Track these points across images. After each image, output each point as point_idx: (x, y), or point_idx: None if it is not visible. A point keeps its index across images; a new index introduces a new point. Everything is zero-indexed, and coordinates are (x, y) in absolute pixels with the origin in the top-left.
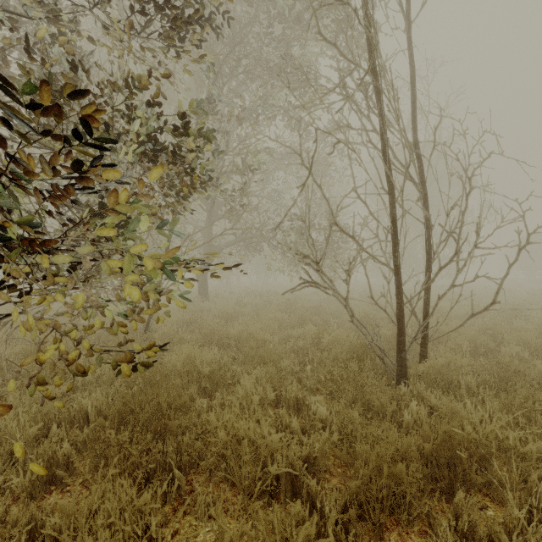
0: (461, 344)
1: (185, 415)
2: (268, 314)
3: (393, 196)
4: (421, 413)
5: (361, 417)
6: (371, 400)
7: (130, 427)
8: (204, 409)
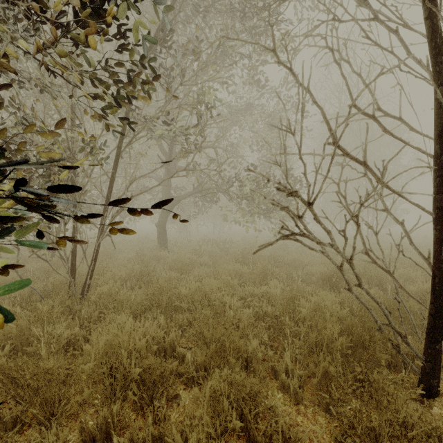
0: None
1: None
2: (226, 266)
3: None
4: None
5: None
6: None
7: None
8: None
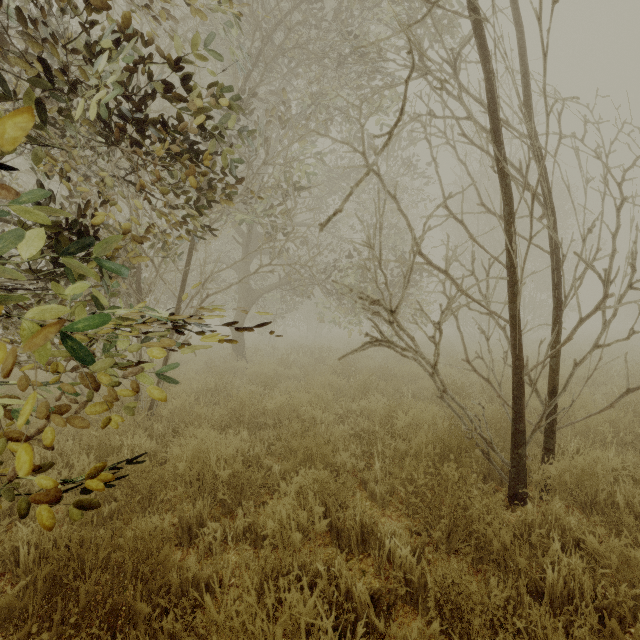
0: (595, 427)
1: (188, 547)
2: (320, 379)
3: (511, 207)
4: (577, 570)
5: (481, 592)
6: (481, 533)
7: (58, 617)
8: (217, 540)
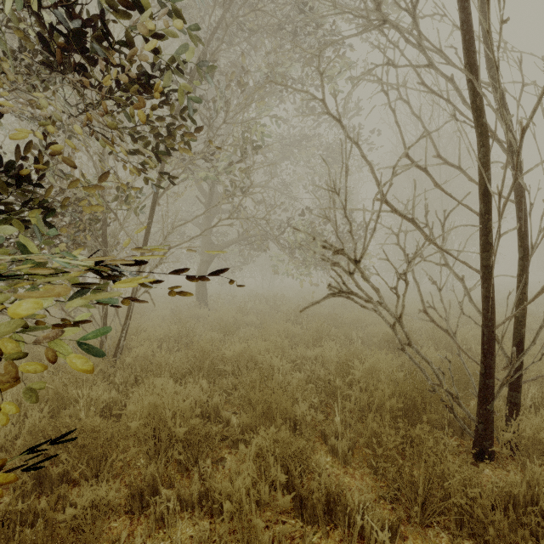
0: None
1: (139, 515)
2: (276, 326)
3: (488, 148)
4: None
5: None
6: (464, 508)
7: None
8: (169, 510)
